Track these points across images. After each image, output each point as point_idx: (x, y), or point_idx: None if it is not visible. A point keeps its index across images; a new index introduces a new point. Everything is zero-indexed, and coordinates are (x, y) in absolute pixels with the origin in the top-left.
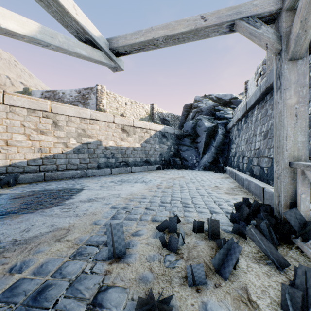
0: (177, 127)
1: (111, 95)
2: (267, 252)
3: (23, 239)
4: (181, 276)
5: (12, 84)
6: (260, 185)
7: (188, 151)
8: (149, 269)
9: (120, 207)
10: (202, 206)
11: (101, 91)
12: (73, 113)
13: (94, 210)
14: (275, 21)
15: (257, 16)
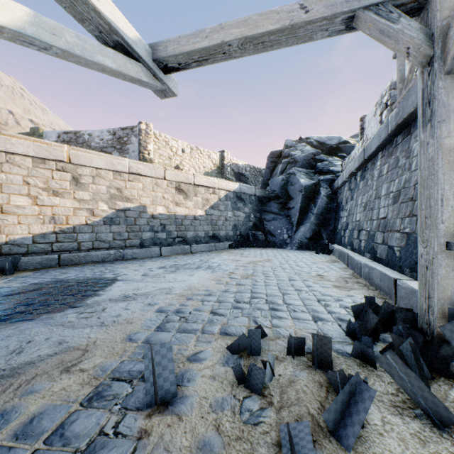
0: (258, 185)
1: (160, 138)
2: (416, 397)
3: (9, 367)
4: (271, 441)
5: (17, 123)
6: (390, 276)
7: (276, 221)
8: (216, 427)
9: (171, 310)
10: (300, 308)
11: (146, 132)
12: (103, 165)
13: (130, 315)
14: (421, 12)
15: (393, 3)
